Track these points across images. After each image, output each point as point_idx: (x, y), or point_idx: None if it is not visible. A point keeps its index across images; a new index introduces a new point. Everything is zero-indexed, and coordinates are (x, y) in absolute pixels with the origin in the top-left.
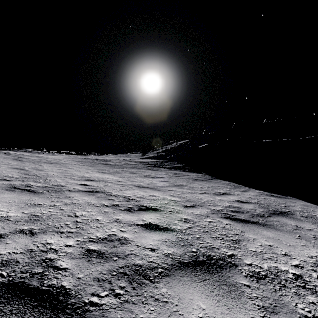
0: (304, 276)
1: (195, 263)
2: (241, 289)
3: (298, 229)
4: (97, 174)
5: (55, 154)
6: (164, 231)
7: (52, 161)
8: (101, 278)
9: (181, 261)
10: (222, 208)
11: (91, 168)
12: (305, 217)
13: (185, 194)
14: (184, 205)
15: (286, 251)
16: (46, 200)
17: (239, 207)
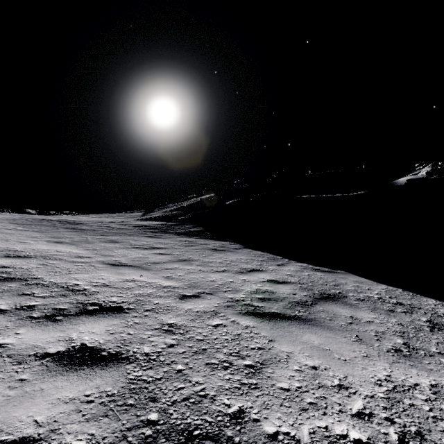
0: None
1: None
2: None
3: (354, 324)
4: (42, 244)
5: None
6: (104, 365)
7: None
8: None
9: None
10: (246, 296)
11: (38, 235)
12: (361, 300)
13: (192, 273)
14: (180, 296)
15: (341, 377)
16: None
17: (271, 291)
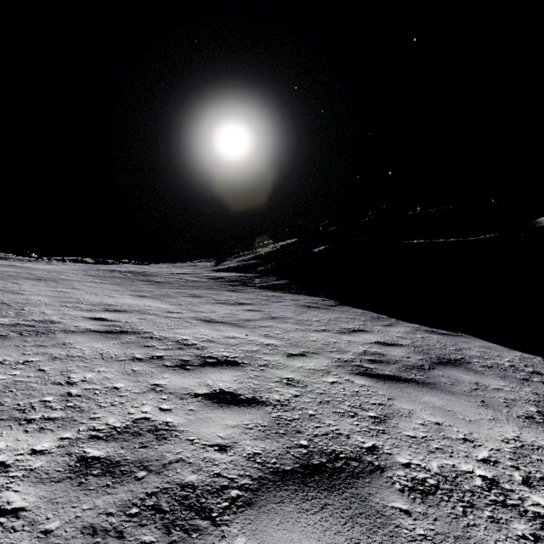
0: (501, 481)
1: (306, 471)
2: (395, 522)
3: (480, 390)
4: (128, 298)
5: (54, 263)
6: (247, 406)
7: (42, 275)
8: (101, 526)
9: (278, 468)
10: (354, 357)
11: (118, 288)
12: (488, 367)
13: (290, 332)
14: (286, 354)
15: (465, 433)
16: (11, 352)
17: (381, 354)
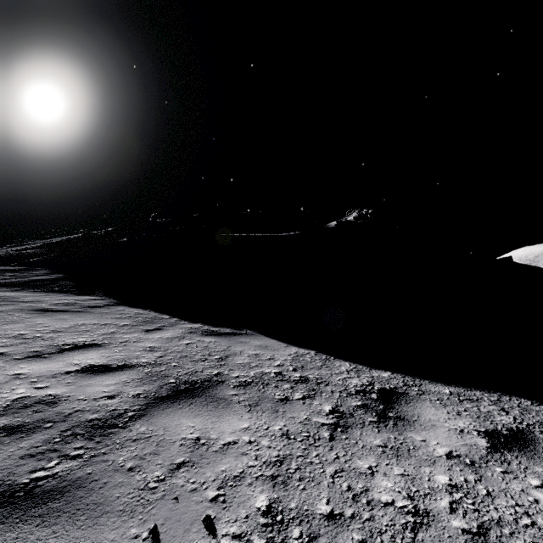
0: None
1: None
2: None
3: (187, 466)
4: None
5: None
6: None
7: None
8: None
9: None
10: None
11: None
12: (245, 386)
13: None
14: None
15: None
16: None
17: (54, 400)
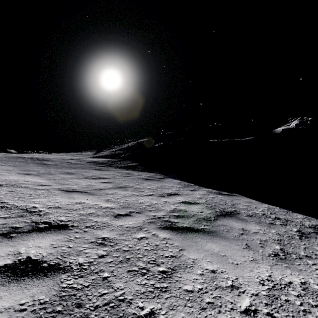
0: None
1: None
2: None
3: (245, 234)
4: (13, 176)
5: None
6: (42, 275)
7: None
8: None
9: None
10: (165, 214)
11: (12, 169)
12: (250, 216)
13: (126, 197)
14: (115, 215)
15: (233, 278)
16: None
17: (185, 210)
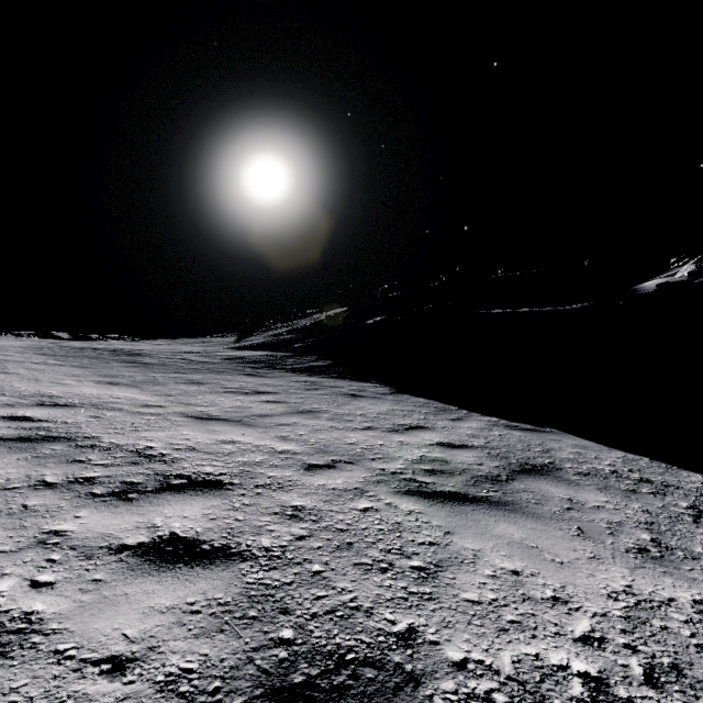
0: (612, 680)
1: None
2: None
3: (574, 510)
4: (89, 386)
5: (2, 339)
6: (208, 563)
7: None
8: None
9: (217, 702)
10: (405, 467)
11: (80, 372)
12: (584, 475)
13: (319, 432)
14: (306, 466)
15: (556, 586)
16: None
17: (444, 460)
